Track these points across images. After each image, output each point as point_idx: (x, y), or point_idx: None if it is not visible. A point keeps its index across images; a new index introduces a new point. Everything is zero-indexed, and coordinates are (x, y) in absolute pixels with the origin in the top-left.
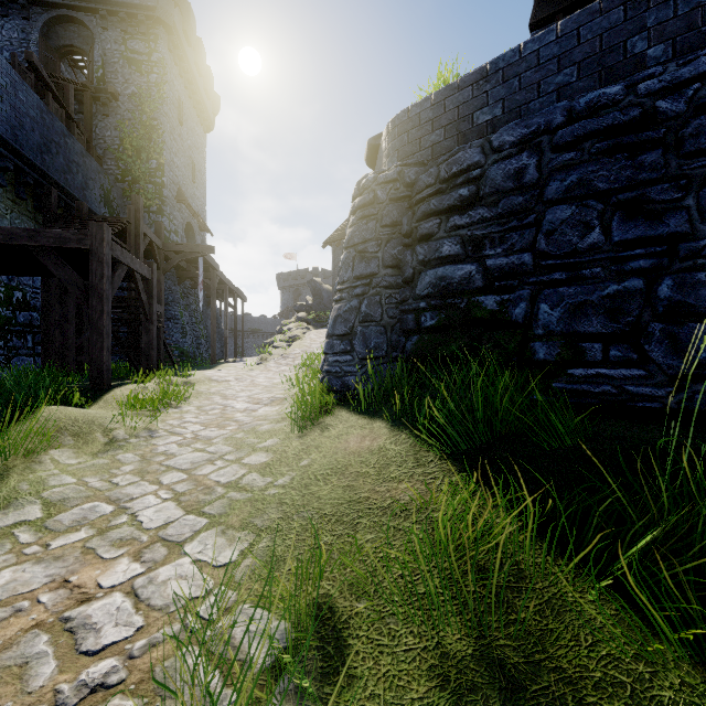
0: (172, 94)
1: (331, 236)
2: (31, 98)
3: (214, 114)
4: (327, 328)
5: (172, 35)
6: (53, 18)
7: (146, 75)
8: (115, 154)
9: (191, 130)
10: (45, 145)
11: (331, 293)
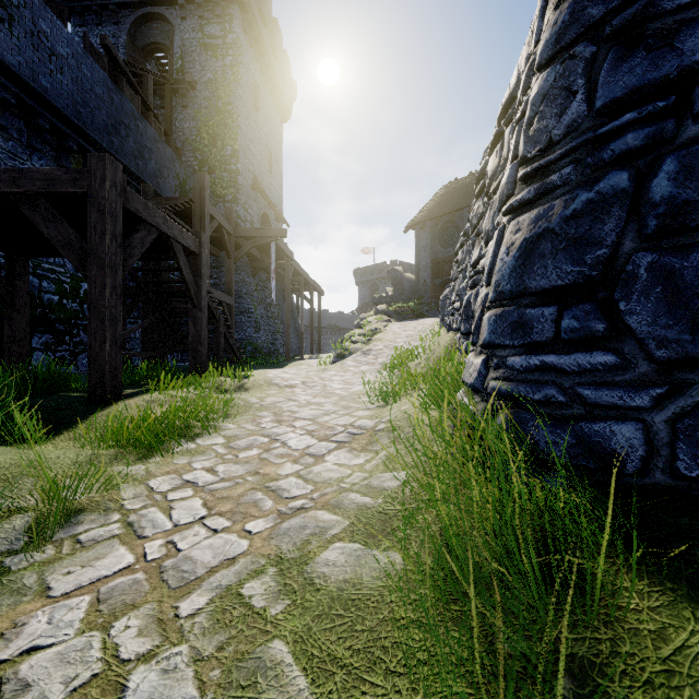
0: (247, 77)
1: (414, 218)
2: (97, 74)
3: (291, 102)
4: (410, 320)
5: (247, 14)
6: (139, 18)
7: (221, 59)
8: (193, 146)
9: (267, 118)
10: (113, 126)
11: (414, 283)
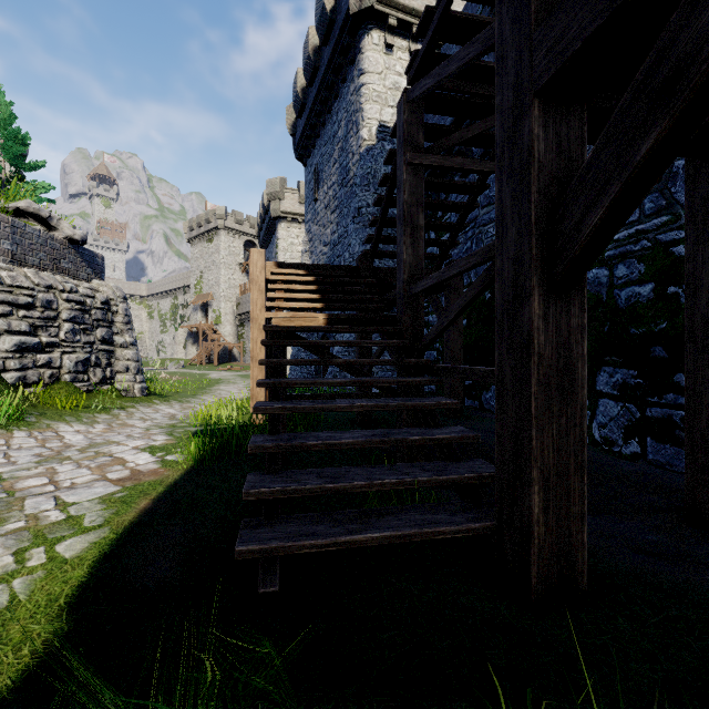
0: None
1: None
2: None
3: None
4: None
5: None
6: None
7: None
8: None
9: None
10: None
11: None
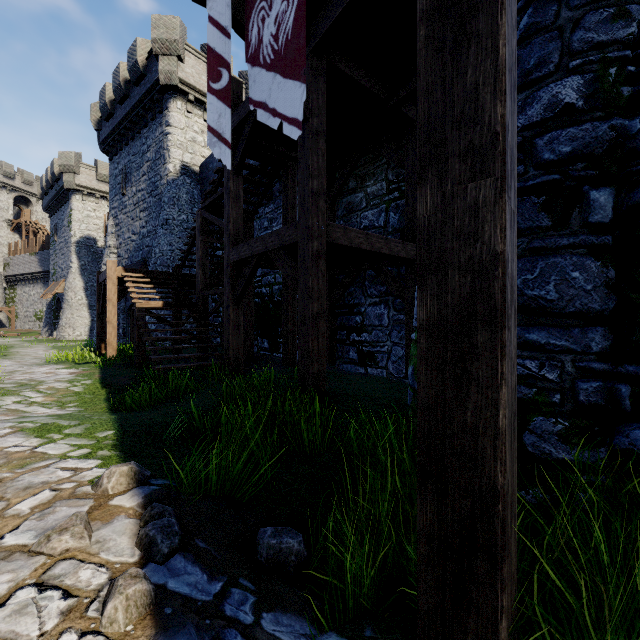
0: None
1: None
2: None
3: None
4: None
5: None
6: None
7: None
8: None
9: None
10: None
11: None
